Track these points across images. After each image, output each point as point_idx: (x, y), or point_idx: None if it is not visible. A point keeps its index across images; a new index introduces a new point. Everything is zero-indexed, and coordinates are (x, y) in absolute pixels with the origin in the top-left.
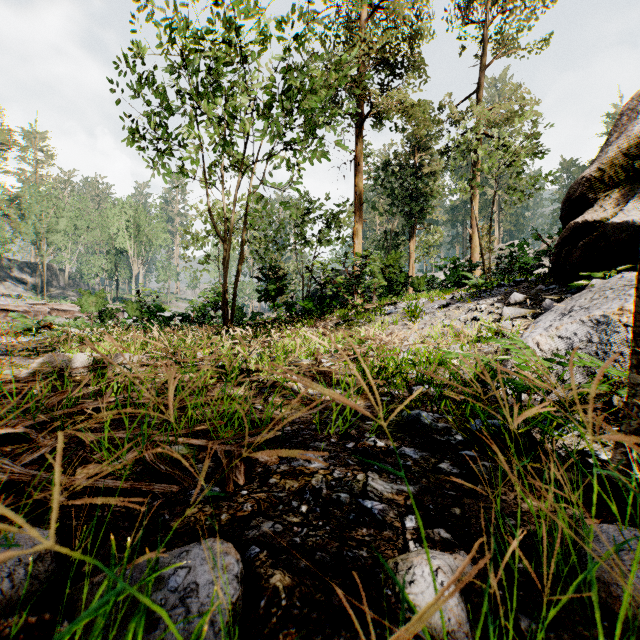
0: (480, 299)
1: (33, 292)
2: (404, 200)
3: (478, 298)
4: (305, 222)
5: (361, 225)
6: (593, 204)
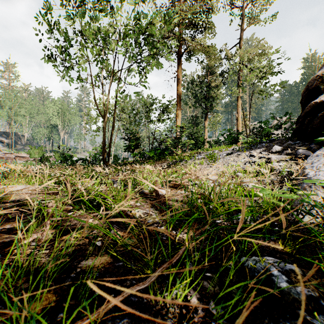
0: (251, 150)
1: (7, 147)
2: (202, 99)
3: (250, 149)
4: (150, 110)
5: (180, 111)
6: (323, 92)
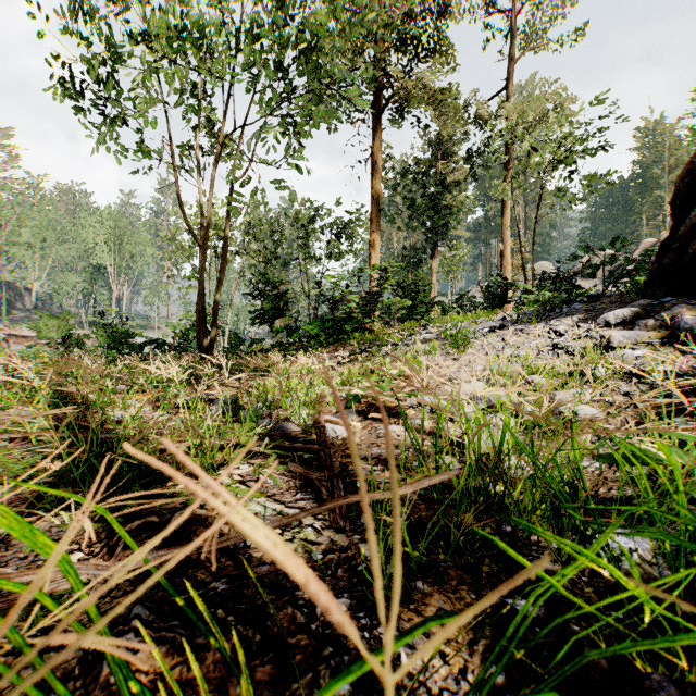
0: (549, 319)
1: None
2: (426, 212)
3: (545, 318)
4: (312, 231)
5: (379, 235)
6: None
